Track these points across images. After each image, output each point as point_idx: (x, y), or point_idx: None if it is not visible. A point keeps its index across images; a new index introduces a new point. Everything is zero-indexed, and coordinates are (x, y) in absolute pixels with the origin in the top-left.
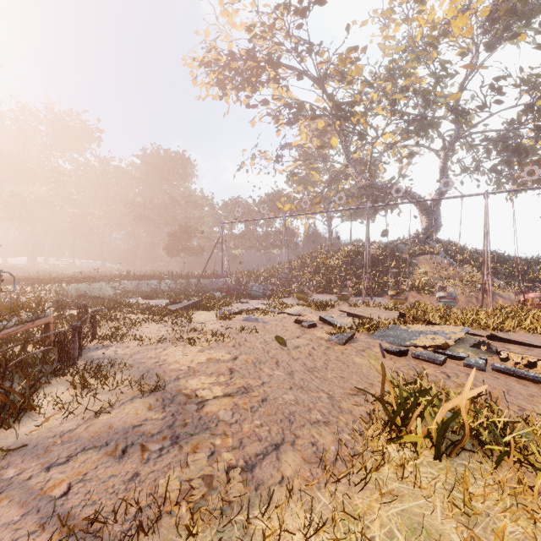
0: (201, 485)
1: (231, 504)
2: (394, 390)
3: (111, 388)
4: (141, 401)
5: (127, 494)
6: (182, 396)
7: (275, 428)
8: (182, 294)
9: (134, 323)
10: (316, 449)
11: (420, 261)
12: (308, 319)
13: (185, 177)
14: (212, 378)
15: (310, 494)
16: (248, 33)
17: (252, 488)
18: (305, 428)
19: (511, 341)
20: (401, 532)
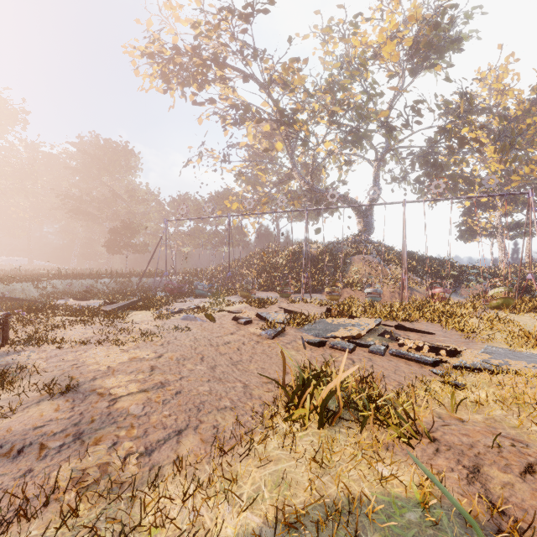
0: (96, 472)
1: (123, 485)
2: (296, 376)
3: (16, 393)
4: (49, 403)
5: (15, 489)
6: (95, 395)
7: (183, 417)
8: (120, 294)
9: (57, 326)
10: (216, 431)
11: (355, 260)
12: (247, 316)
13: (128, 169)
14: (130, 376)
15: (199, 467)
16: (193, 29)
17: (147, 469)
18: (211, 414)
19: (412, 329)
20: (267, 486)
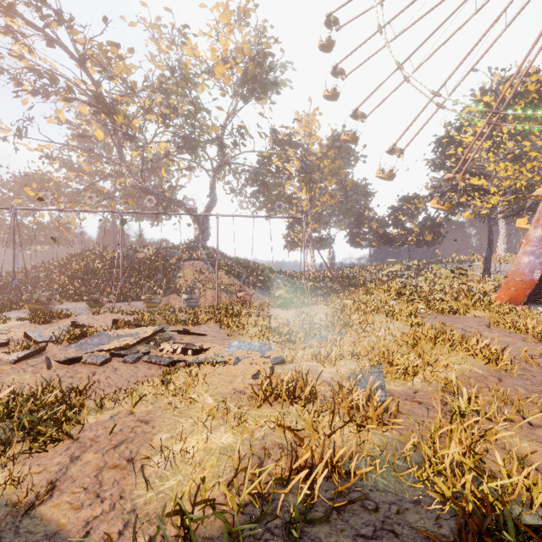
0: None
1: None
2: None
3: None
4: None
5: None
6: None
7: None
8: None
9: None
10: None
11: (186, 266)
12: (10, 336)
13: None
14: None
15: None
16: None
17: None
18: None
19: (190, 333)
20: None
